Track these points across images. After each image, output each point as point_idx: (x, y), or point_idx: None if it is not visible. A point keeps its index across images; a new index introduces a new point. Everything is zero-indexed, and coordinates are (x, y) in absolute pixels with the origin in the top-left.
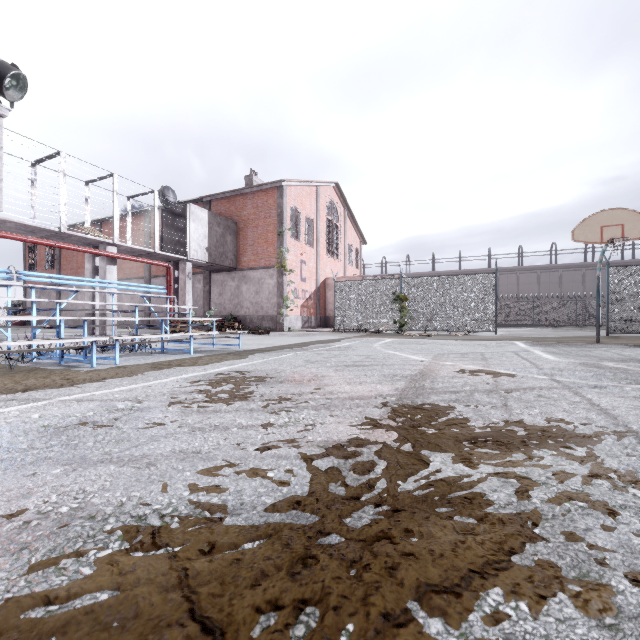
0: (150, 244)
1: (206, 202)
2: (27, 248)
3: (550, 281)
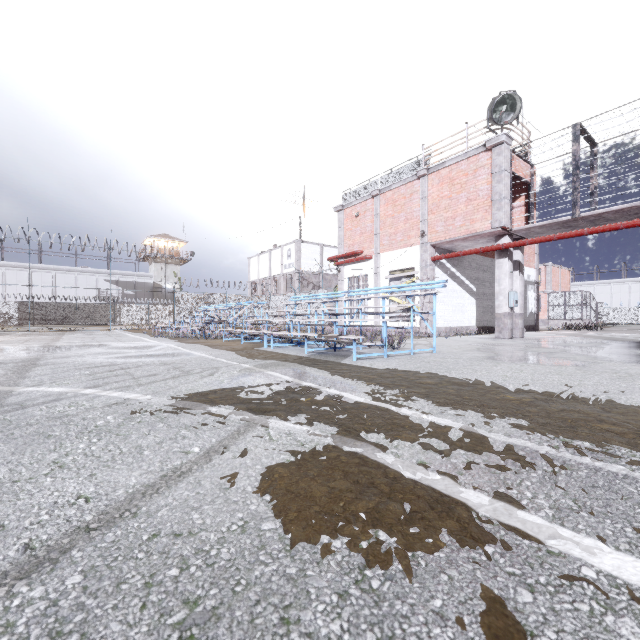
0: None
1: None
2: None
3: None
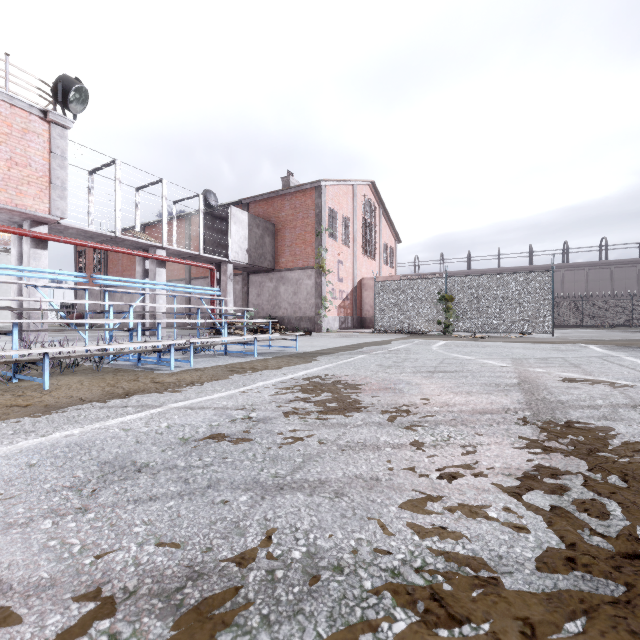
0: (190, 247)
1: (244, 204)
2: (77, 253)
3: (600, 279)
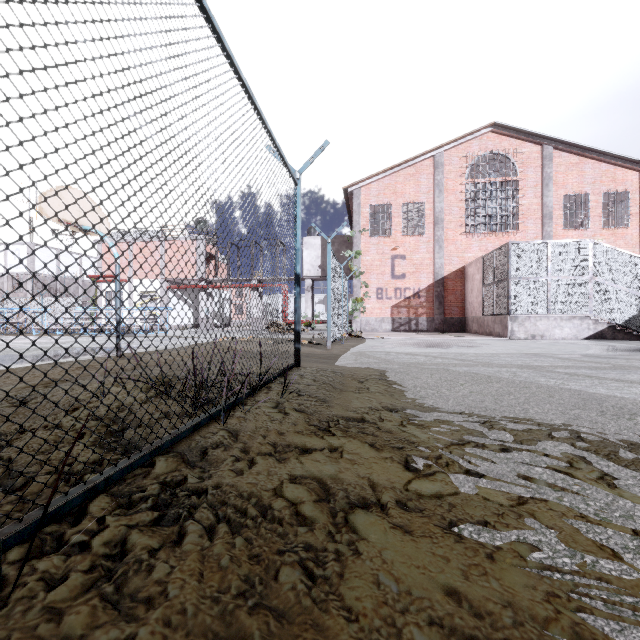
0: None
1: None
2: None
3: None
